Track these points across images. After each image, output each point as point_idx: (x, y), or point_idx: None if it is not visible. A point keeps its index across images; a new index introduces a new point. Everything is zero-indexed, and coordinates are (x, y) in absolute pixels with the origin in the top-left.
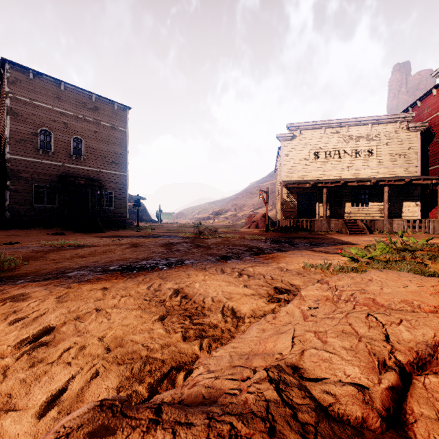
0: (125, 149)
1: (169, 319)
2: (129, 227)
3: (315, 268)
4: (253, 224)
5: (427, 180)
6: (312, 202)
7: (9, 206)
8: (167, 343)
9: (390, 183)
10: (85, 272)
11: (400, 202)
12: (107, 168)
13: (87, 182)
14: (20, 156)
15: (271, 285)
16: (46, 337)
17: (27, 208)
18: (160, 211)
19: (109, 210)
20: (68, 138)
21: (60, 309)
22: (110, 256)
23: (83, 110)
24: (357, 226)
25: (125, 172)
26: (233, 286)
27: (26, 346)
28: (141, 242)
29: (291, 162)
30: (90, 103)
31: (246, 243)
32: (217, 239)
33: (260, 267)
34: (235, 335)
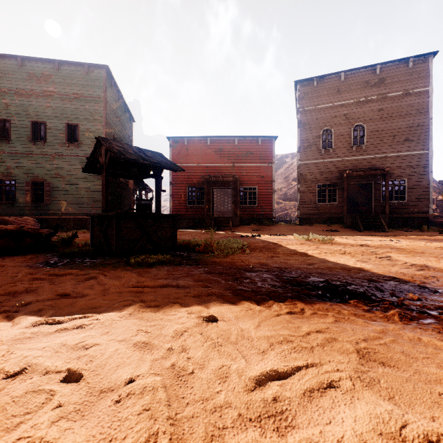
0: (425, 116)
1: None
2: (435, 228)
3: None
4: None
5: None
6: None
7: (299, 205)
8: None
9: None
10: (266, 276)
11: None
12: (396, 150)
13: (366, 171)
14: (306, 160)
15: None
16: None
17: (311, 206)
18: None
19: (399, 204)
20: (348, 129)
21: (97, 329)
22: (341, 261)
23: (364, 91)
24: None
25: (426, 149)
26: None
27: None
28: (427, 247)
29: None
30: (372, 79)
31: None
32: None
33: None
34: None
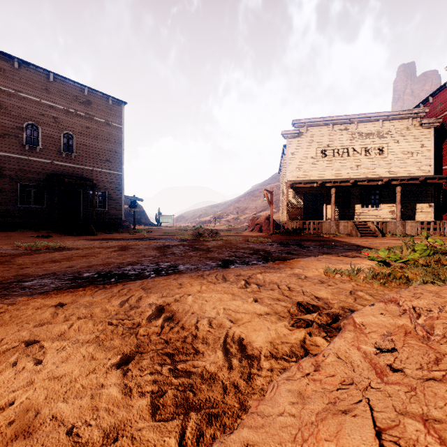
0: (120, 146)
1: (137, 361)
2: (125, 230)
3: (342, 275)
4: (256, 227)
5: (442, 179)
6: (318, 203)
7: None
8: (118, 424)
9: (403, 182)
10: (48, 281)
11: (413, 202)
12: (100, 166)
13: (78, 180)
14: (3, 151)
15: (290, 299)
16: None
17: (11, 208)
18: (160, 214)
19: (103, 211)
20: (58, 133)
21: None
22: (90, 261)
23: (74, 104)
24: (368, 228)
25: (121, 171)
26: (239, 300)
27: None
28: (132, 245)
29: (297, 161)
30: (82, 97)
31: (251, 245)
32: (218, 242)
33: (272, 274)
34: (248, 401)
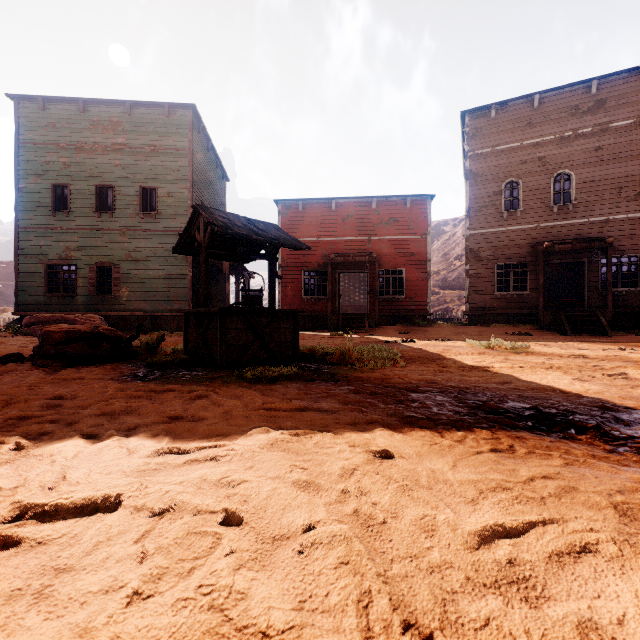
0: None
1: None
2: None
3: None
4: None
5: None
6: None
7: (468, 296)
8: None
9: None
10: (441, 399)
11: None
12: (624, 210)
13: (576, 244)
14: (479, 229)
15: None
16: (46, 530)
17: (487, 298)
18: None
19: (629, 293)
20: (546, 180)
21: (237, 462)
22: (548, 379)
23: (571, 122)
24: None
25: None
26: None
27: (8, 526)
28: None
29: None
30: (585, 102)
31: None
32: None
33: None
34: None
